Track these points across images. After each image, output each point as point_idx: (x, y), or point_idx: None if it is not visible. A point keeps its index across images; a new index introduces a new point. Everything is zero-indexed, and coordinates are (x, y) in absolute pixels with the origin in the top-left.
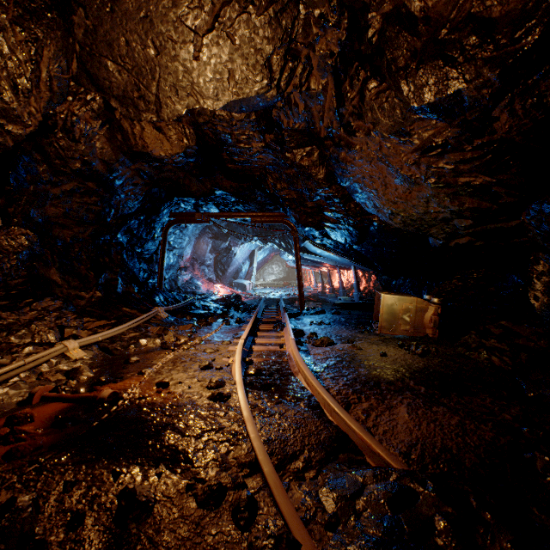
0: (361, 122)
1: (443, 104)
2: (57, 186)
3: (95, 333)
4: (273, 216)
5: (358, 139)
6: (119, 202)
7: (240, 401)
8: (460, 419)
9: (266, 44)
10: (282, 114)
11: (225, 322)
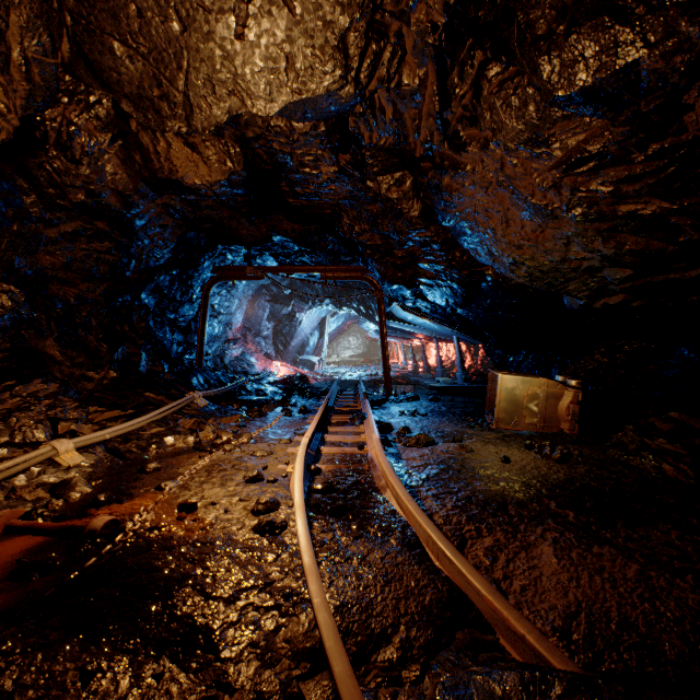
0: (474, 130)
1: (605, 88)
2: (52, 225)
3: (103, 428)
4: (350, 271)
5: (470, 156)
6: (141, 250)
7: (299, 538)
8: (640, 569)
9: (340, 13)
10: (362, 125)
11: (285, 412)
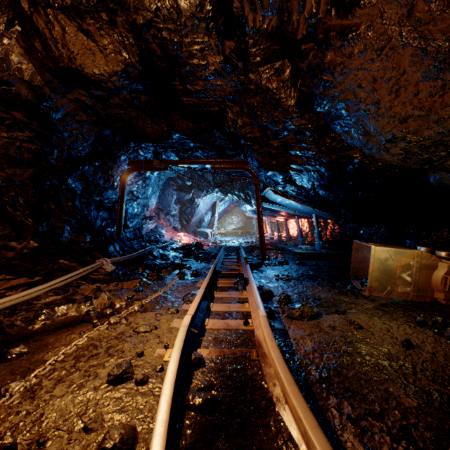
0: None
1: None
2: None
3: None
4: (233, 163)
5: (366, 11)
6: (62, 141)
7: None
8: None
9: None
10: (246, 3)
11: (179, 276)
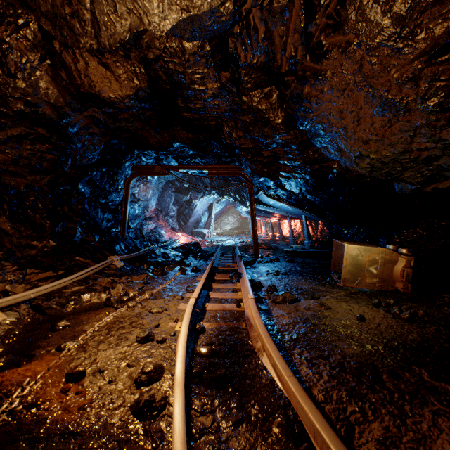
0: (336, 37)
1: None
2: None
3: (33, 287)
4: (229, 169)
5: (330, 62)
6: (75, 151)
7: (173, 437)
8: None
9: None
10: (239, 45)
11: (181, 272)
